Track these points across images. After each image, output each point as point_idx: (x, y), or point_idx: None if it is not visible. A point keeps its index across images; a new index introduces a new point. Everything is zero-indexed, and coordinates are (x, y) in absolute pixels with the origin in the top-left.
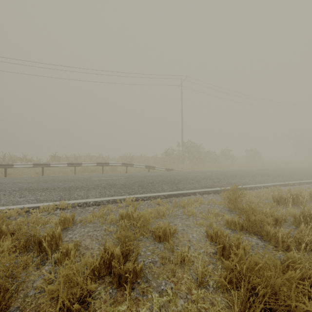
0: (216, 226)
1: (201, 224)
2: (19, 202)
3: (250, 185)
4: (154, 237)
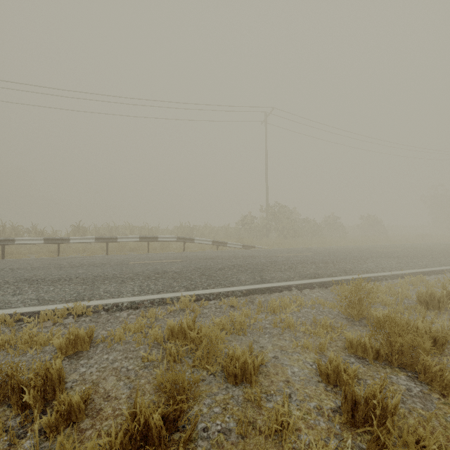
0: (335, 357)
1: (305, 347)
2: (9, 304)
3: (375, 274)
4: (226, 375)
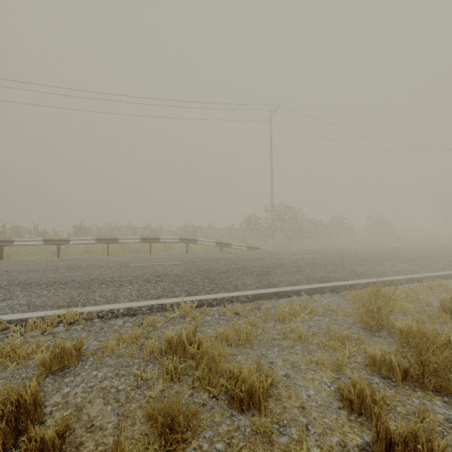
0: (359, 380)
1: (321, 364)
2: None
3: (389, 278)
4: (230, 399)
